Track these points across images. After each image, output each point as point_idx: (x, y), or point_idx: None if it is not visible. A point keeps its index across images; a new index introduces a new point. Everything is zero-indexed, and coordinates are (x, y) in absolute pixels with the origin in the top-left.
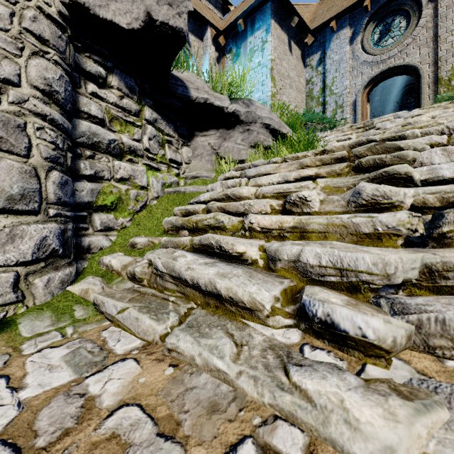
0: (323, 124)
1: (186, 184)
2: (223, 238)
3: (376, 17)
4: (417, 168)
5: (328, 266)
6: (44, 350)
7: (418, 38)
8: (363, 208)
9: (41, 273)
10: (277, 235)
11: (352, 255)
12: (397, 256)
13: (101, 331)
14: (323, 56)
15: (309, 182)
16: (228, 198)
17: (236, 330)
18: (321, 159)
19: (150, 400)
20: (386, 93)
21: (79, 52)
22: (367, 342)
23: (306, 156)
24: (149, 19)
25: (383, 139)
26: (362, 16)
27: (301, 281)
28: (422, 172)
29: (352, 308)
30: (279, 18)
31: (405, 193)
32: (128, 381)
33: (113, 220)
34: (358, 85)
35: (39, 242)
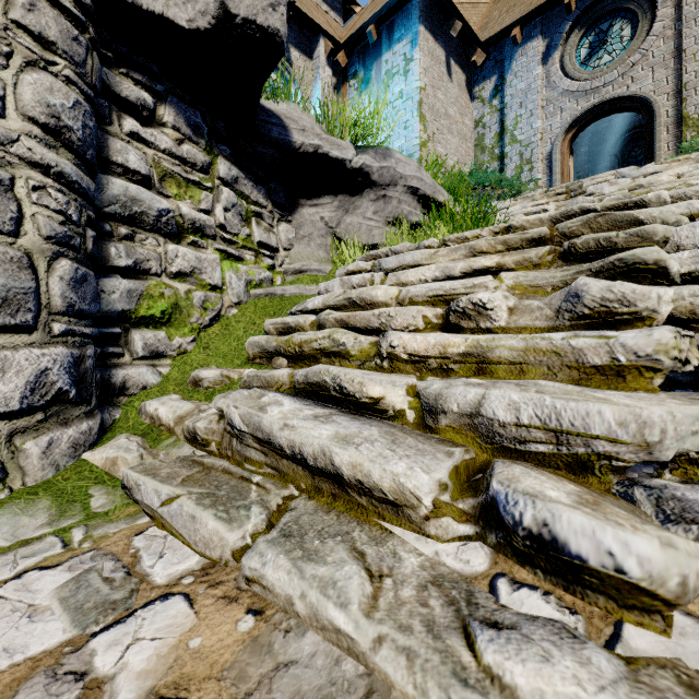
0: (502, 189)
1: (286, 282)
2: (344, 373)
3: (584, 21)
4: (672, 254)
5: (532, 425)
6: (27, 575)
7: (650, 54)
8: (585, 321)
9: (37, 431)
10: (437, 367)
11: (579, 407)
12: (665, 410)
13: (132, 536)
14: (500, 83)
15: (488, 278)
16: (353, 305)
17: (370, 544)
18: (505, 241)
19: (206, 691)
20: (598, 141)
21: (109, 67)
22: (625, 582)
23: (479, 236)
24: (224, 14)
25: (608, 207)
26: (562, 20)
27: (482, 450)
28: (682, 259)
29: (591, 513)
30: (431, 24)
31: (659, 295)
32: (168, 646)
33: (165, 341)
34: (556, 128)
35: (34, 380)
